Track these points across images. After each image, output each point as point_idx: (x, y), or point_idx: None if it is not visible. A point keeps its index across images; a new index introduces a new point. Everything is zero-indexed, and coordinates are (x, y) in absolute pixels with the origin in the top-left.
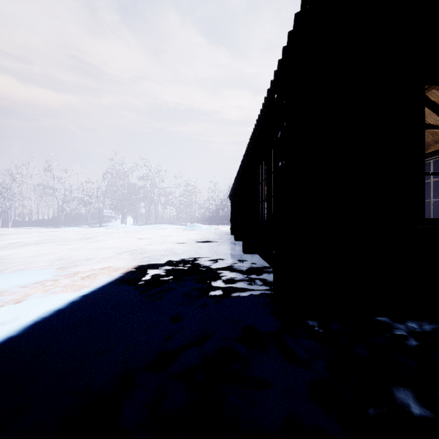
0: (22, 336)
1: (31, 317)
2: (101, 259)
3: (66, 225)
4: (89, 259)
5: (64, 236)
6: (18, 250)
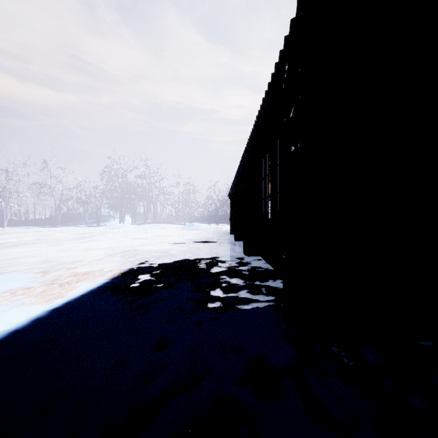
0: None
1: None
2: (90, 262)
3: (63, 224)
4: (76, 262)
5: (58, 236)
6: (3, 251)
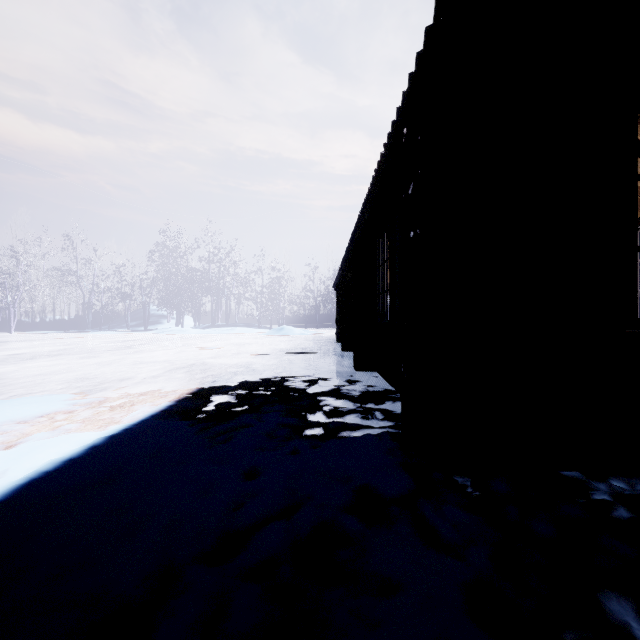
0: (7, 503)
1: (26, 472)
2: (143, 379)
3: (95, 328)
4: (125, 379)
5: (92, 344)
6: (20, 365)
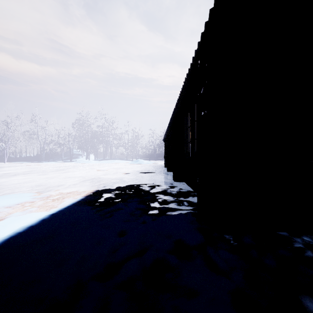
0: None
1: (9, 233)
2: (69, 185)
3: (46, 160)
4: (60, 185)
5: (44, 168)
6: (9, 178)
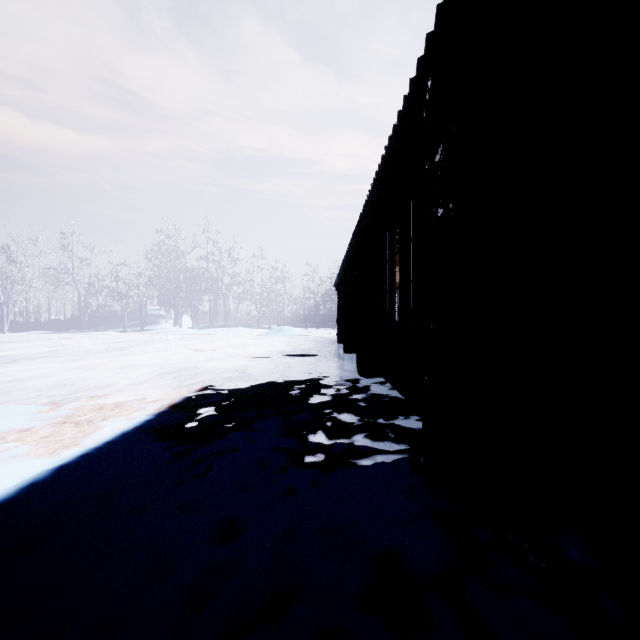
0: None
1: None
2: (125, 386)
3: (91, 328)
4: (105, 386)
5: (83, 345)
6: None
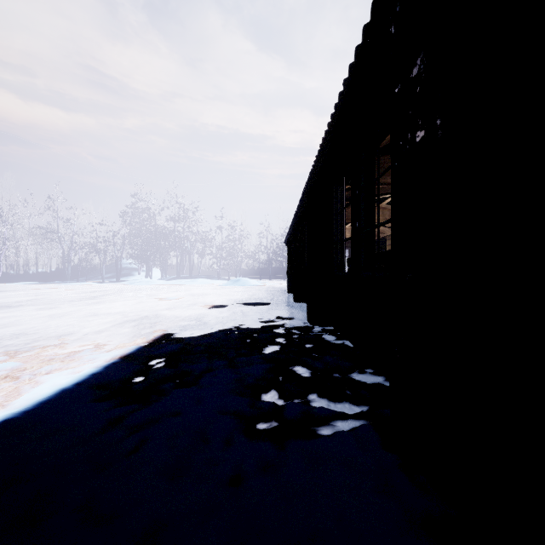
0: None
1: None
2: (85, 335)
3: (74, 279)
4: (65, 335)
5: (61, 295)
6: None
